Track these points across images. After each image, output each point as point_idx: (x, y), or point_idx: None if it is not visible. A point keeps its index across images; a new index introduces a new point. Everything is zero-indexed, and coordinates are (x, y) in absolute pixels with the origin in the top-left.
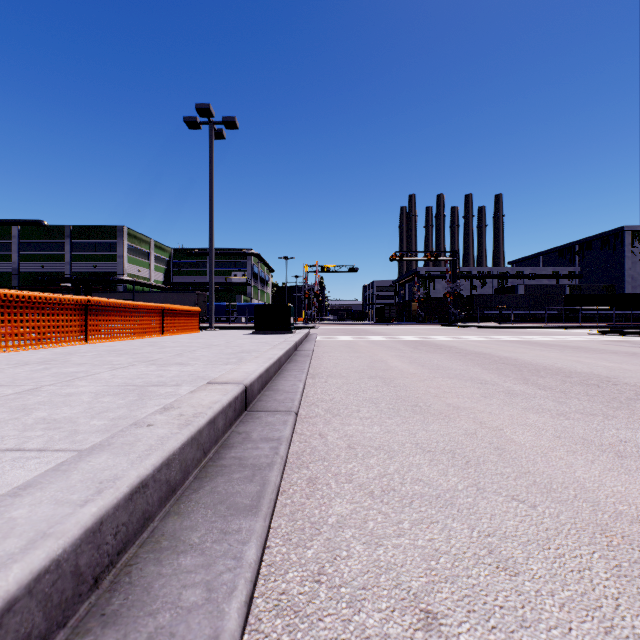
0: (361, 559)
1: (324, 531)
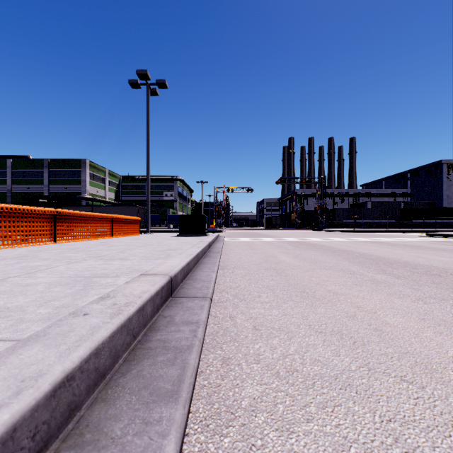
0: (275, 449)
1: (238, 416)
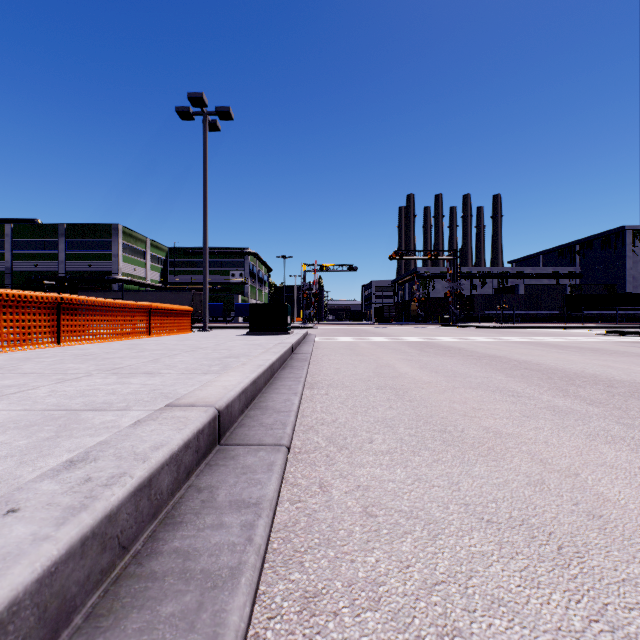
0: None
1: None
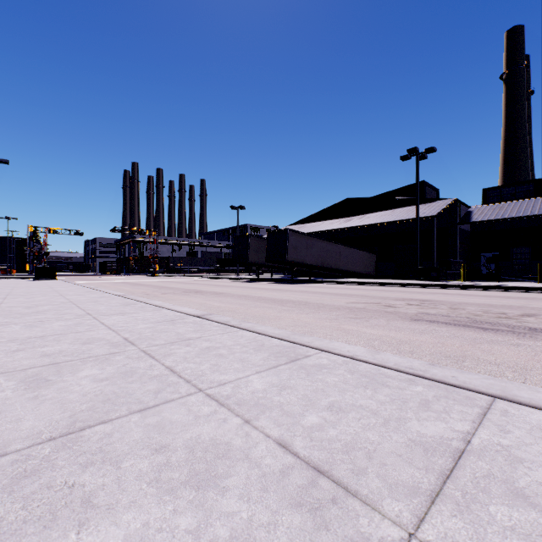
0: None
1: None
